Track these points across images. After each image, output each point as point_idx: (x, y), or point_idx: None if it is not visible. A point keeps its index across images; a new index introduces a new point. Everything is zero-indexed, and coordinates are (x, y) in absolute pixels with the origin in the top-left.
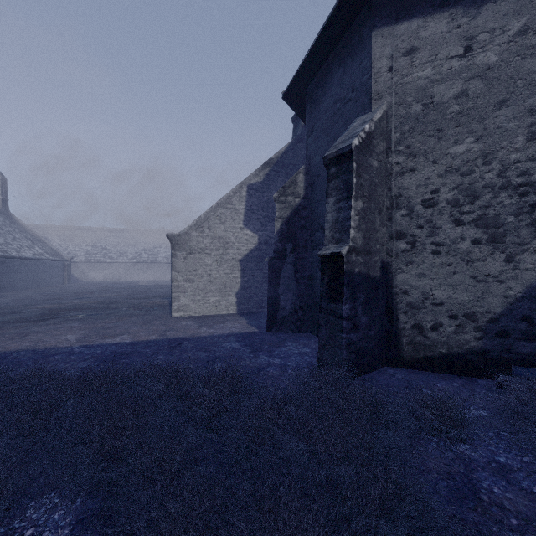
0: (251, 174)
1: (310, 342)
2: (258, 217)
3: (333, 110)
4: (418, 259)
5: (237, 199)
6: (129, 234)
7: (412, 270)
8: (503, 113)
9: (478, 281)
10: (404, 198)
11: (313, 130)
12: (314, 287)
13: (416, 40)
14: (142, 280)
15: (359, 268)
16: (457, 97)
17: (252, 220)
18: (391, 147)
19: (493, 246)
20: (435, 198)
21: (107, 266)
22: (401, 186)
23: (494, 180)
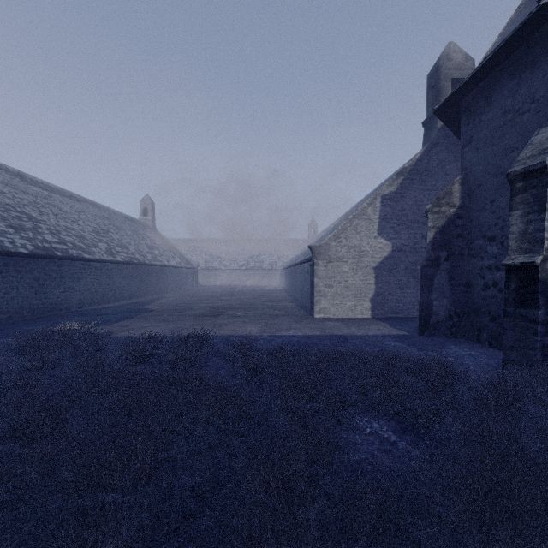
0: (385, 185)
1: (473, 346)
2: (391, 225)
3: (502, 121)
4: None
5: (371, 210)
6: (238, 244)
7: None
8: None
9: None
10: None
11: (472, 140)
12: (473, 294)
13: None
14: (251, 286)
15: None
16: None
17: (386, 229)
18: None
19: None
20: None
21: (222, 273)
22: None
23: None
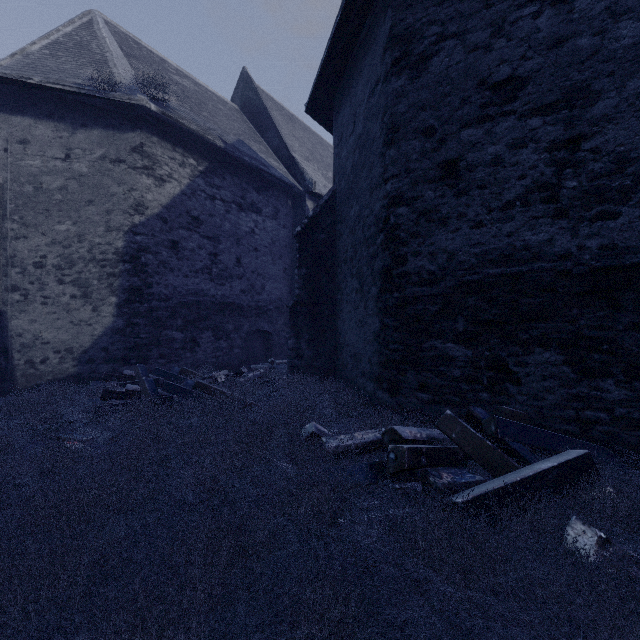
0: None
1: None
2: None
3: None
4: (30, 308)
5: None
6: None
7: (25, 317)
8: (91, 209)
9: (75, 325)
10: (19, 259)
11: None
12: None
13: (29, 135)
14: None
15: None
16: (61, 189)
17: None
18: (7, 215)
19: (85, 300)
20: (44, 262)
21: None
22: (16, 248)
23: (86, 254)
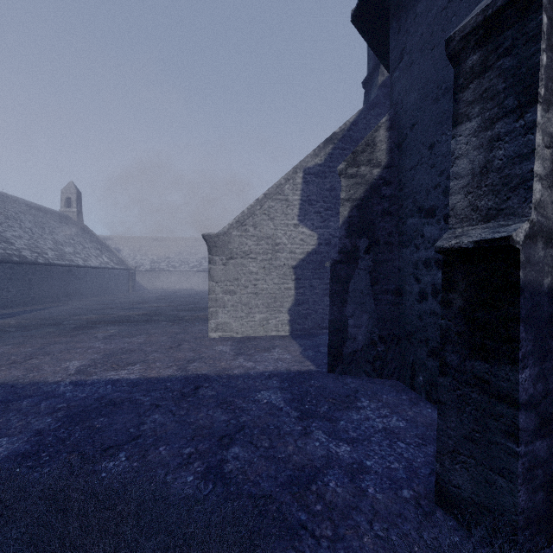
0: (308, 155)
1: (400, 401)
2: (317, 210)
3: None
4: None
5: (290, 188)
6: (191, 243)
7: None
8: None
9: None
10: None
11: (403, 55)
12: (405, 308)
13: None
14: (202, 289)
15: (552, 277)
16: None
17: (310, 214)
18: None
19: None
20: None
21: (170, 275)
22: None
23: None
